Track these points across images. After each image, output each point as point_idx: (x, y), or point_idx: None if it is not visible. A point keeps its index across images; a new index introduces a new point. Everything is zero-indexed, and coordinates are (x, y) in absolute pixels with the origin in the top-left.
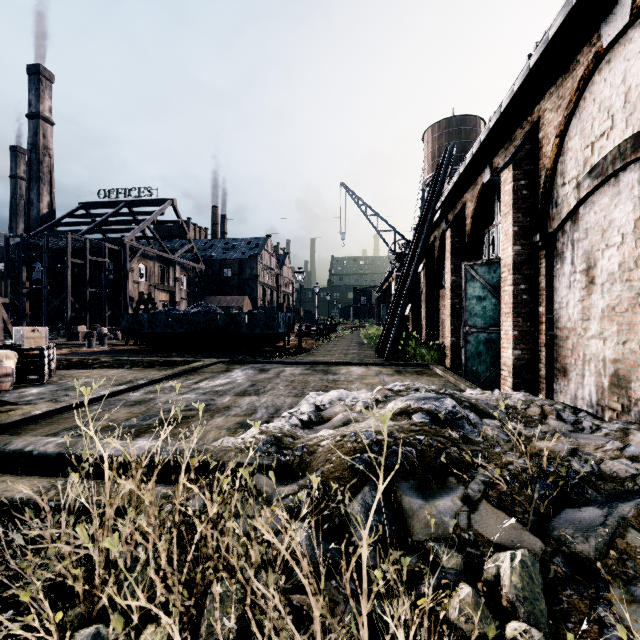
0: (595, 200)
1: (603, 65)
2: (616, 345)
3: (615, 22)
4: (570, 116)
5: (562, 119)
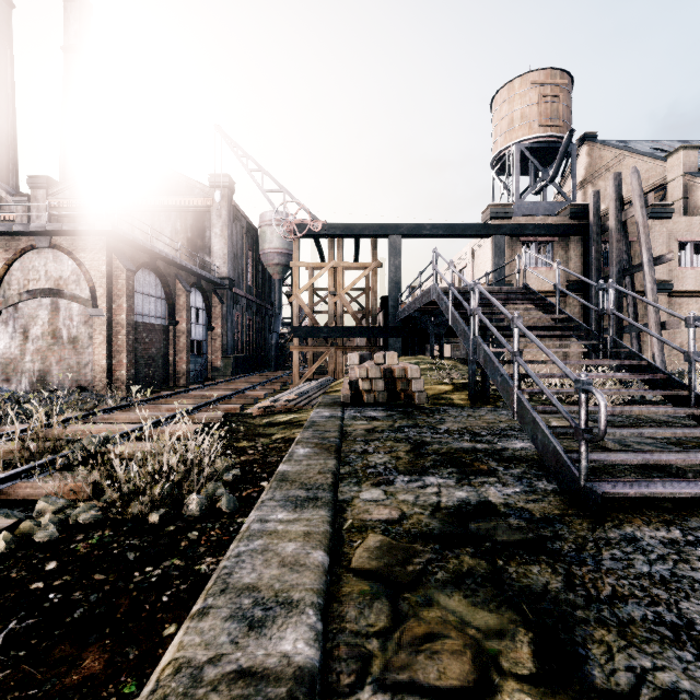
0: (29, 303)
1: (35, 252)
2: (41, 364)
3: (43, 243)
4: (16, 260)
5: (11, 259)
